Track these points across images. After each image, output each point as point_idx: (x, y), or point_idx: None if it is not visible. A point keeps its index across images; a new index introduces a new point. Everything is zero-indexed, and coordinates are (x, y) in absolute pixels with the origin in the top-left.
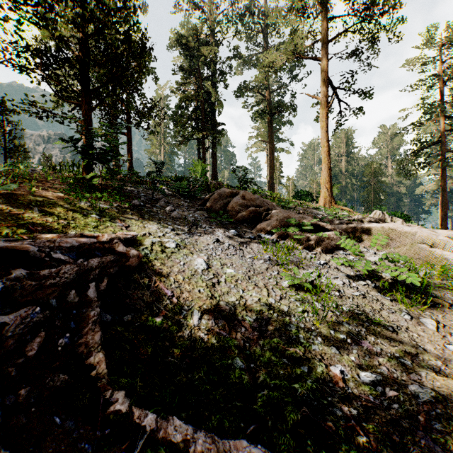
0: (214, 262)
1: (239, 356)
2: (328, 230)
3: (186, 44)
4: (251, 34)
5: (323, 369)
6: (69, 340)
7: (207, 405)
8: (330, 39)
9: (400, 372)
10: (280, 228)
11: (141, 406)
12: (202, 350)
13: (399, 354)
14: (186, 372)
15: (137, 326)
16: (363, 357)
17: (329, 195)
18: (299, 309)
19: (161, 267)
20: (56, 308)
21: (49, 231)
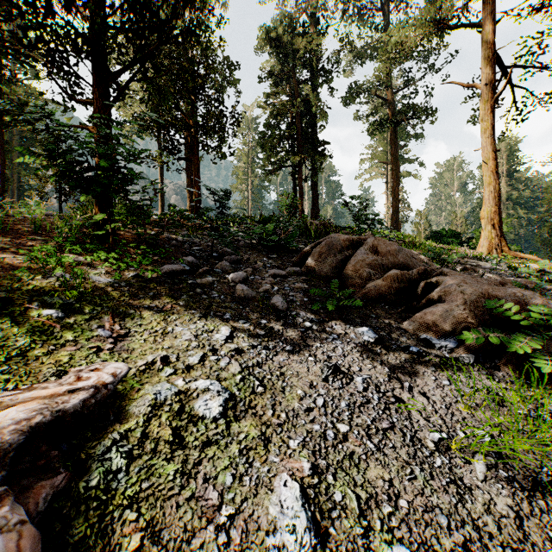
0: (334, 495)
1: None
2: None
3: (277, 38)
4: (366, 15)
5: None
6: None
7: None
8: None
9: None
10: (475, 323)
11: None
12: None
13: None
14: None
15: None
16: None
17: (497, 235)
18: None
19: None
20: None
21: None
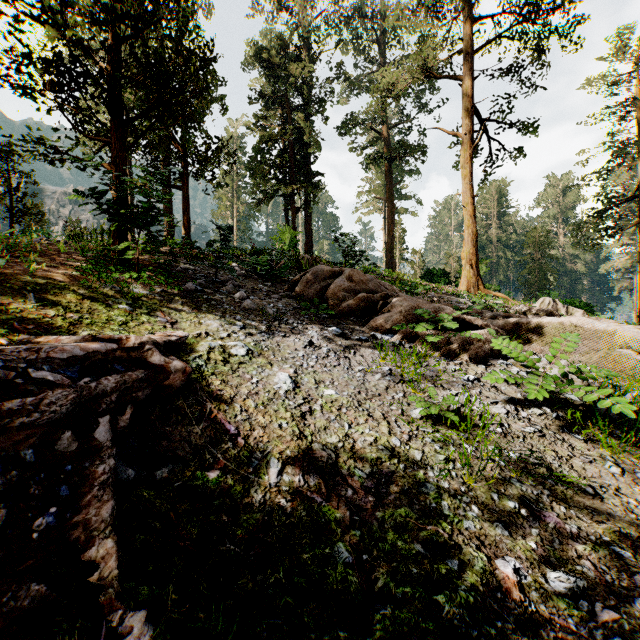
0: (304, 379)
1: (343, 540)
2: (478, 327)
3: (268, 59)
4: (361, 45)
5: (484, 564)
6: (56, 518)
7: (287, 636)
8: (476, 49)
9: (616, 572)
10: (406, 324)
11: (173, 639)
12: (282, 530)
13: (610, 538)
14: (254, 571)
15: (177, 488)
16: (550, 542)
17: (474, 274)
18: (439, 457)
19: (221, 387)
20: (33, 465)
21: (46, 331)
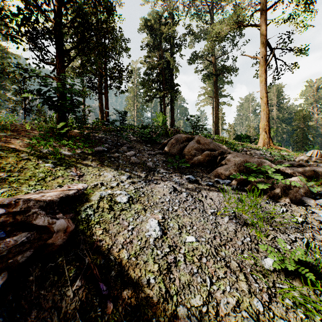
0: (170, 224)
1: None
2: (288, 174)
3: (151, 26)
4: (201, 15)
5: None
6: None
7: None
8: (268, 8)
9: None
10: (239, 173)
11: None
12: None
13: None
14: None
15: None
16: None
17: (267, 137)
18: None
19: (101, 236)
20: None
21: None
